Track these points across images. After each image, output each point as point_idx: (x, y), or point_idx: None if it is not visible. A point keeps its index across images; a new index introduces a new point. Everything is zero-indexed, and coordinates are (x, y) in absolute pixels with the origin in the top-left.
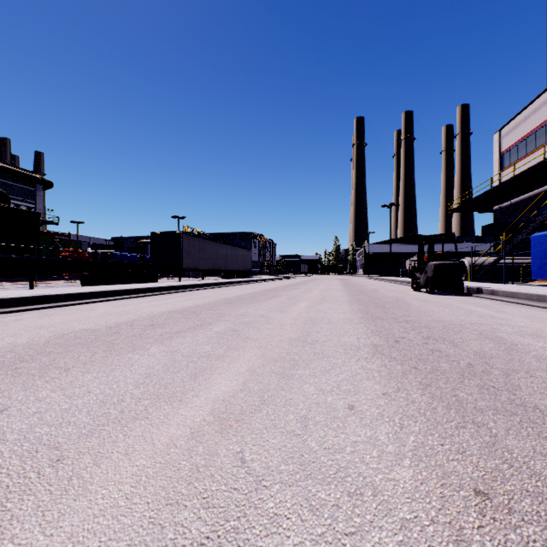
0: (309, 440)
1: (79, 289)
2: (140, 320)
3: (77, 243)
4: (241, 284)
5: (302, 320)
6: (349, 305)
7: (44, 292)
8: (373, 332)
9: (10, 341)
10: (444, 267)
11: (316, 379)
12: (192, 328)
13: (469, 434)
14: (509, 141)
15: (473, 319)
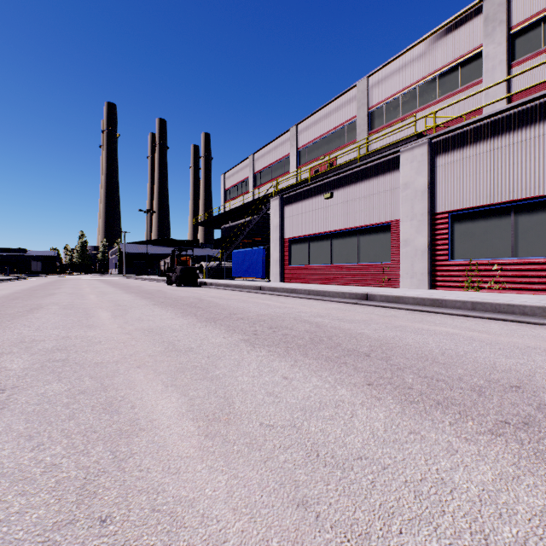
0: (146, 314)
1: None
2: None
3: None
4: None
5: (107, 301)
6: (129, 294)
7: None
8: (151, 301)
9: None
10: (187, 269)
11: (138, 310)
12: (34, 309)
13: (182, 310)
14: (230, 183)
15: (195, 295)
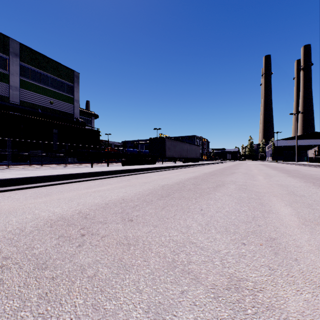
0: None
1: (131, 167)
2: (183, 181)
3: (109, 144)
4: (199, 165)
5: (276, 185)
6: (293, 178)
7: (121, 168)
8: None
9: (146, 187)
10: None
11: None
12: (218, 186)
13: None
14: None
15: None
